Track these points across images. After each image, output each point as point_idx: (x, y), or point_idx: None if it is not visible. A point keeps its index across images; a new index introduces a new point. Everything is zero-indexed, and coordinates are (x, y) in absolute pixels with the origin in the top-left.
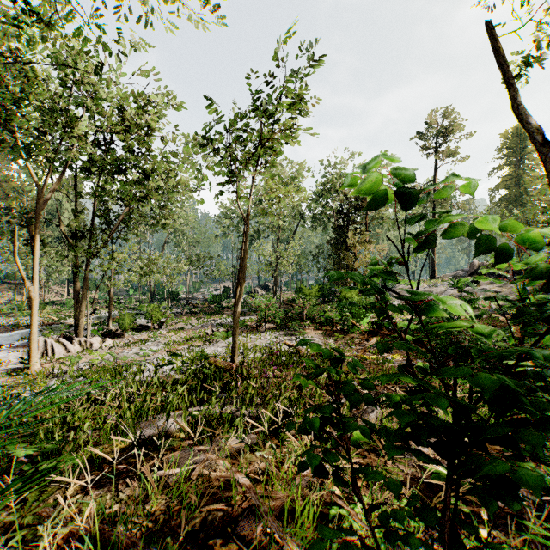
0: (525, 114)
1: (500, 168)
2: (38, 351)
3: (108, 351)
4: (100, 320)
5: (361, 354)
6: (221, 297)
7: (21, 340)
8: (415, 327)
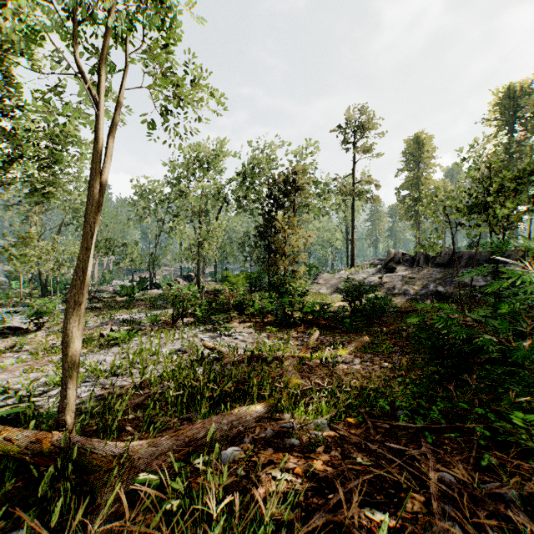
0: None
1: (404, 169)
2: None
3: None
4: None
5: (303, 352)
6: (133, 289)
7: None
8: (416, 319)
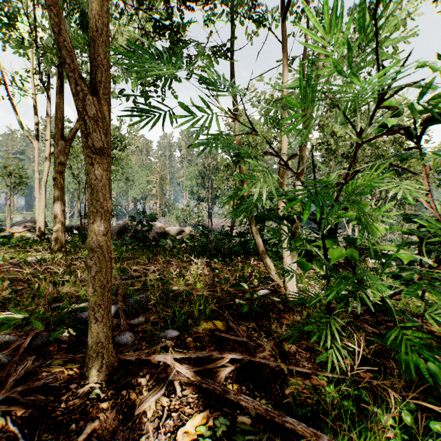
0: None
1: None
2: None
3: None
4: None
5: None
6: None
7: None
8: None
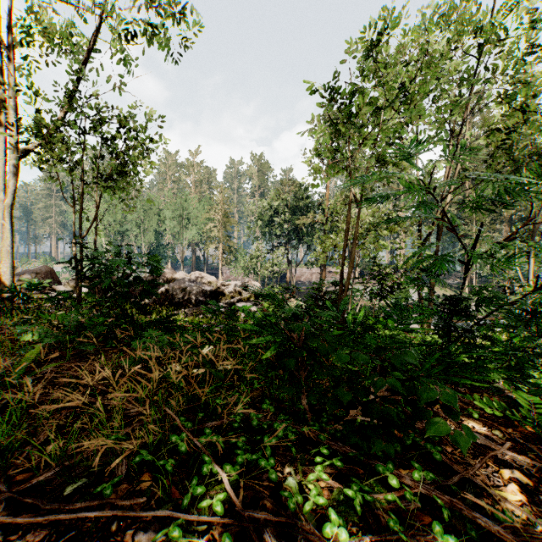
0: None
1: None
2: None
3: None
4: None
5: None
6: None
7: None
8: None
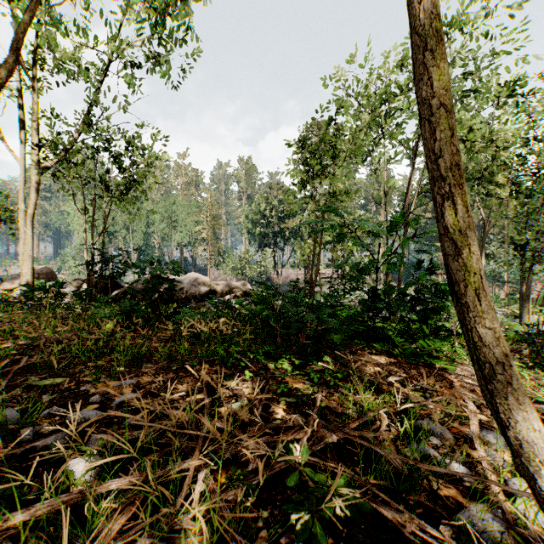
0: None
1: None
2: None
3: None
4: None
5: None
6: None
7: None
8: None
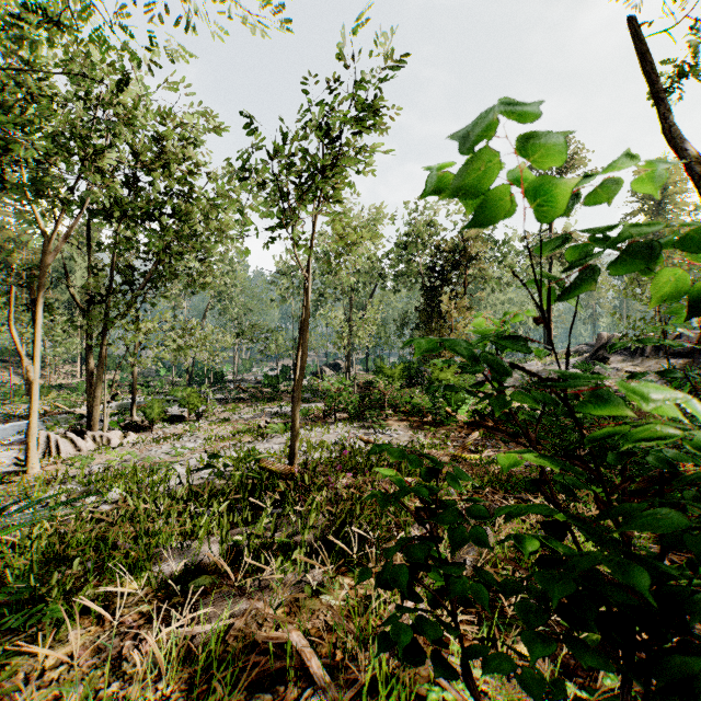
0: (678, 137)
1: (634, 214)
2: (38, 449)
3: (131, 450)
4: (120, 409)
5: (459, 452)
6: (278, 379)
7: (18, 435)
8: None
